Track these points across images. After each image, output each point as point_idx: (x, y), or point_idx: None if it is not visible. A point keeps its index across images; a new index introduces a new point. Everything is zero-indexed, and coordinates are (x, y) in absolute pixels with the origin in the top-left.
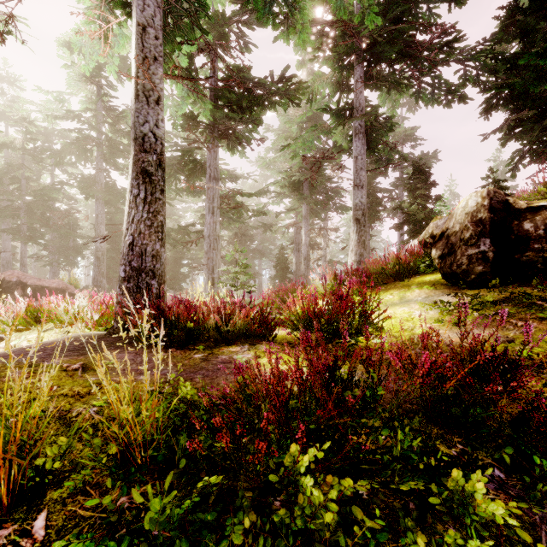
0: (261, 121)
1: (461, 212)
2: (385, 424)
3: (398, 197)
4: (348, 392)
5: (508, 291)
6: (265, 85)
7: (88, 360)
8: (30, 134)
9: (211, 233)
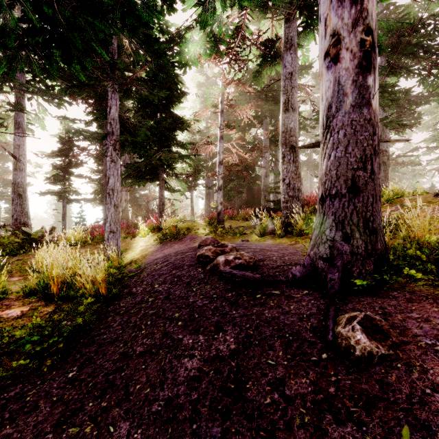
0: (420, 118)
1: None
2: None
3: None
4: None
5: None
6: (422, 96)
7: None
8: None
9: None
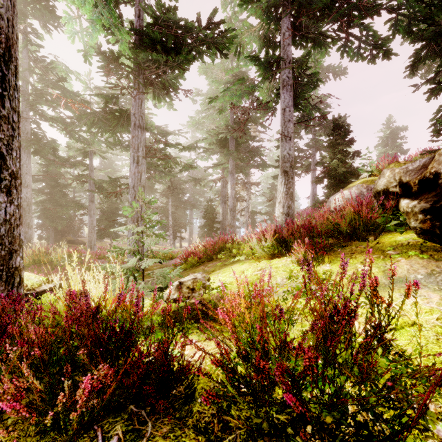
0: (187, 65)
1: None
2: None
3: (311, 156)
4: None
5: None
6: (192, 29)
7: None
8: None
9: (136, 184)
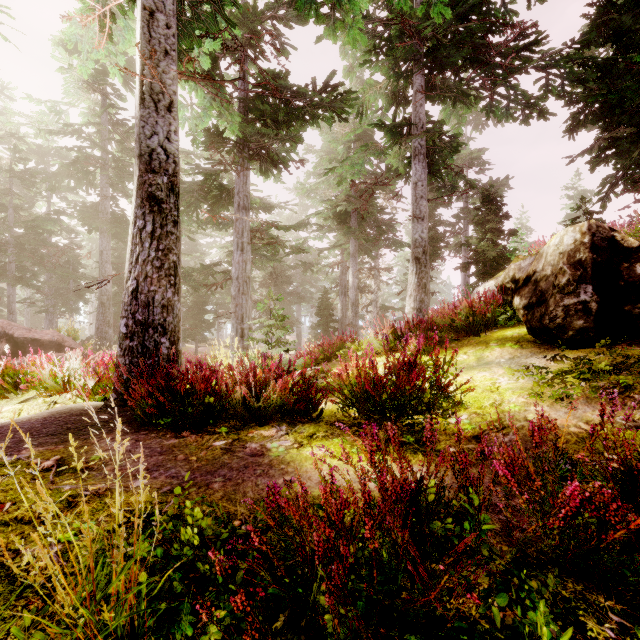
0: (300, 139)
1: (554, 251)
2: (499, 584)
3: (462, 231)
4: (436, 523)
5: (618, 352)
6: (306, 94)
7: (68, 452)
8: (19, 153)
9: (240, 274)
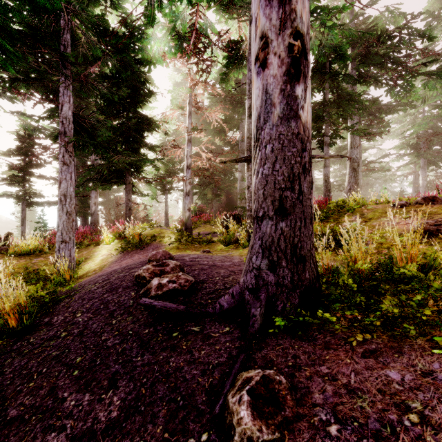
0: (389, 126)
1: None
2: None
3: None
4: None
5: None
6: (391, 105)
7: None
8: None
9: None
